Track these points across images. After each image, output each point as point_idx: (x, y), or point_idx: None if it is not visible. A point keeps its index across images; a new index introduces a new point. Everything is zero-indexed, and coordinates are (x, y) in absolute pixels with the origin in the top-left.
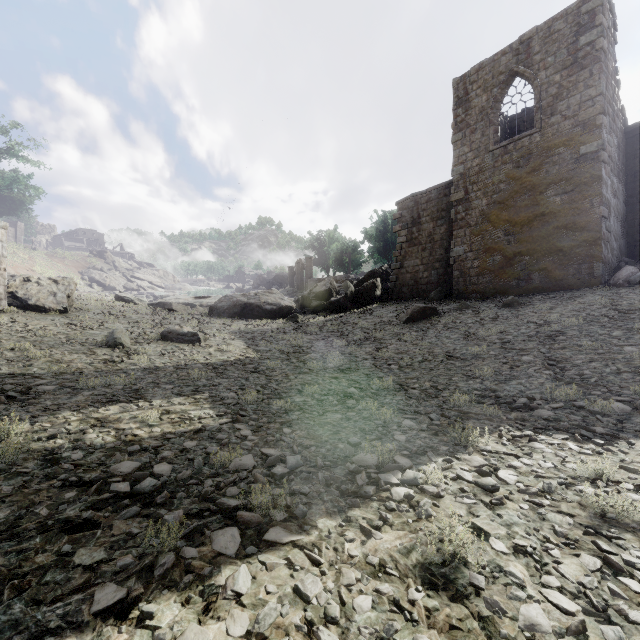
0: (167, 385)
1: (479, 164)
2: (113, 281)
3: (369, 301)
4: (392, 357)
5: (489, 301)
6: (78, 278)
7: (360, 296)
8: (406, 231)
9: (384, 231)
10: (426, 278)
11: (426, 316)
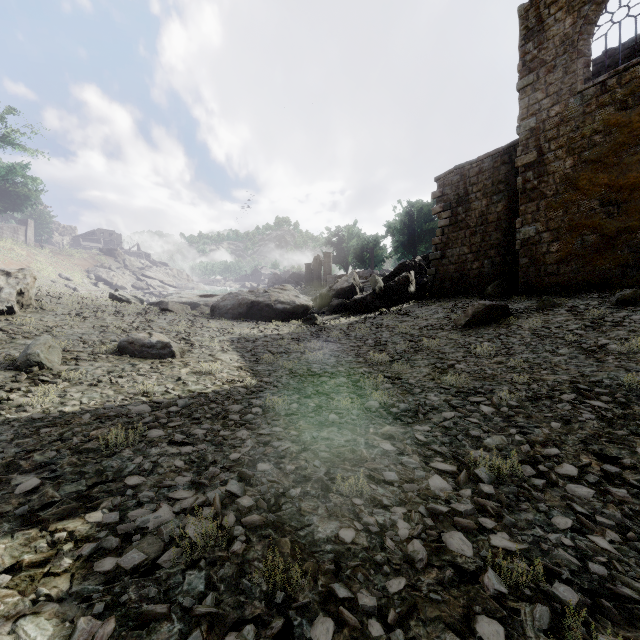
0: (32, 475)
1: (560, 112)
2: (121, 280)
3: (401, 299)
4: (472, 386)
5: (583, 297)
6: (83, 276)
7: (390, 293)
8: (449, 212)
9: (409, 224)
10: (476, 269)
11: (494, 318)
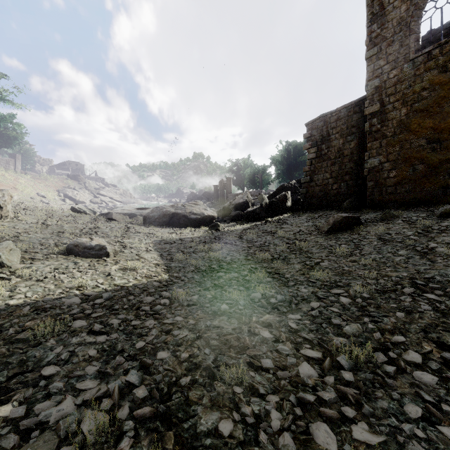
0: None
1: (397, 75)
2: (82, 197)
3: (281, 211)
4: (333, 280)
5: (414, 210)
6: (55, 195)
7: (273, 207)
8: (316, 148)
9: (287, 157)
10: (335, 190)
11: (349, 226)
